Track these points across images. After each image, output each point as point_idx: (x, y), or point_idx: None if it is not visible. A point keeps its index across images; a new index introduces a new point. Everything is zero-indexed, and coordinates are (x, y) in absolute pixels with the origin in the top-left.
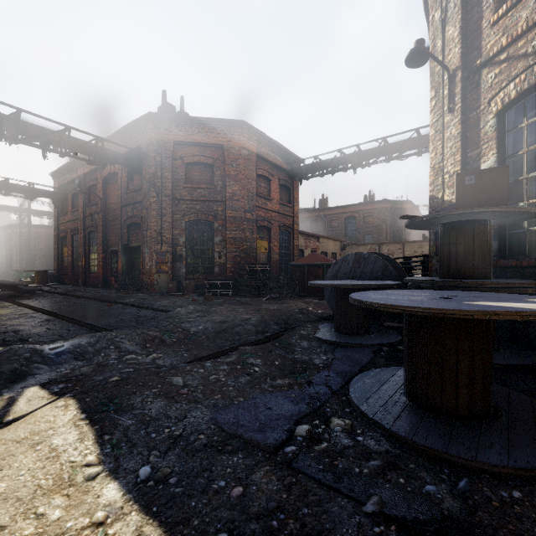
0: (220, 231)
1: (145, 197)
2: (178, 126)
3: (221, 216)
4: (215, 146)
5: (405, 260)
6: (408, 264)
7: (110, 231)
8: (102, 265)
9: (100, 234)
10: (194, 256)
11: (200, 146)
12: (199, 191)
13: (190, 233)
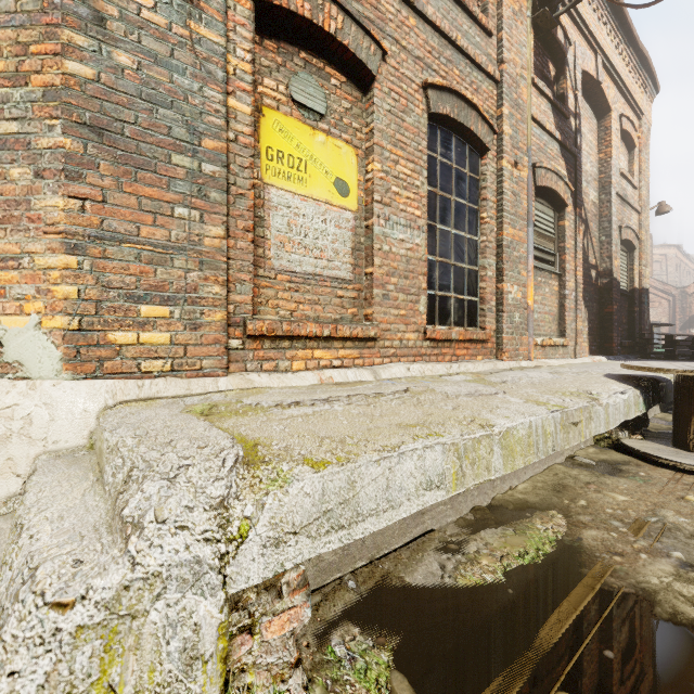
0: None
1: None
2: None
3: None
4: None
5: (673, 338)
6: (669, 342)
7: None
8: None
9: None
10: None
11: None
12: None
13: None
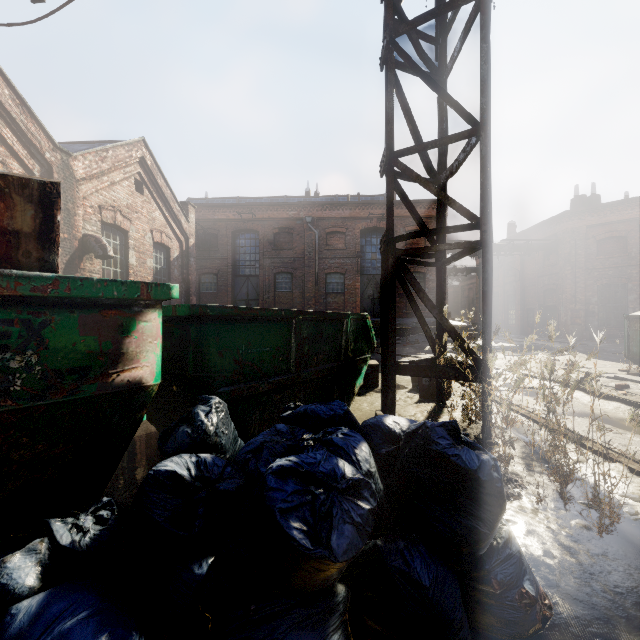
0: (634, 290)
1: (560, 270)
2: (590, 214)
3: (635, 278)
4: (628, 220)
5: None
6: None
7: (526, 294)
8: (520, 319)
9: (518, 296)
10: (606, 312)
11: (612, 223)
12: (611, 260)
13: (602, 294)
